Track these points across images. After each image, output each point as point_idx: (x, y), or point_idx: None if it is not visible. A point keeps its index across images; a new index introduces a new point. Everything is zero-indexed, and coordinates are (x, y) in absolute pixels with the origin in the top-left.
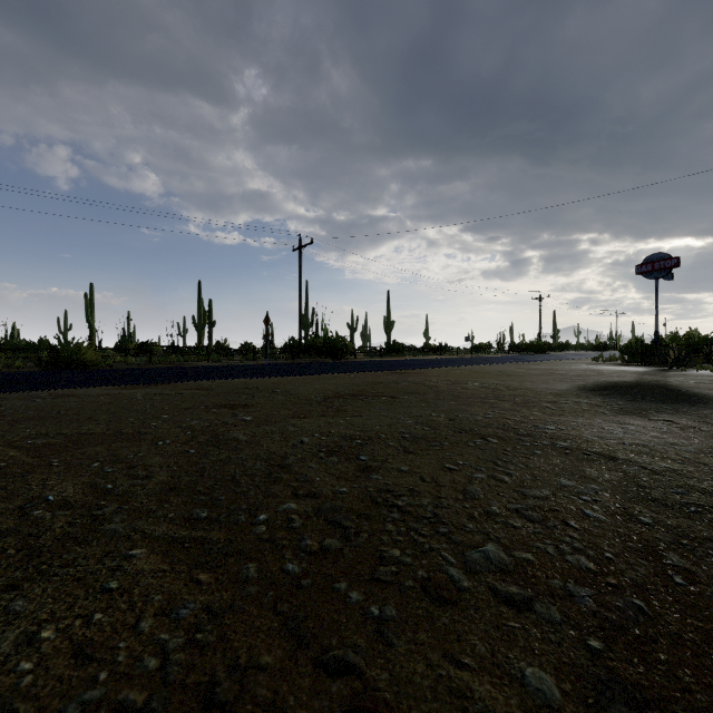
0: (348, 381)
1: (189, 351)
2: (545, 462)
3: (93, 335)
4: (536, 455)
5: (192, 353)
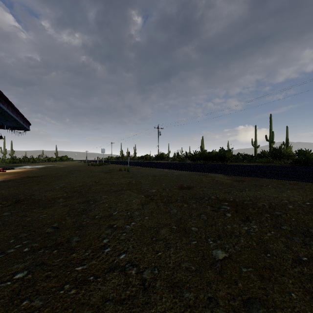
0: None
1: None
2: (2, 238)
3: None
4: (11, 239)
5: None
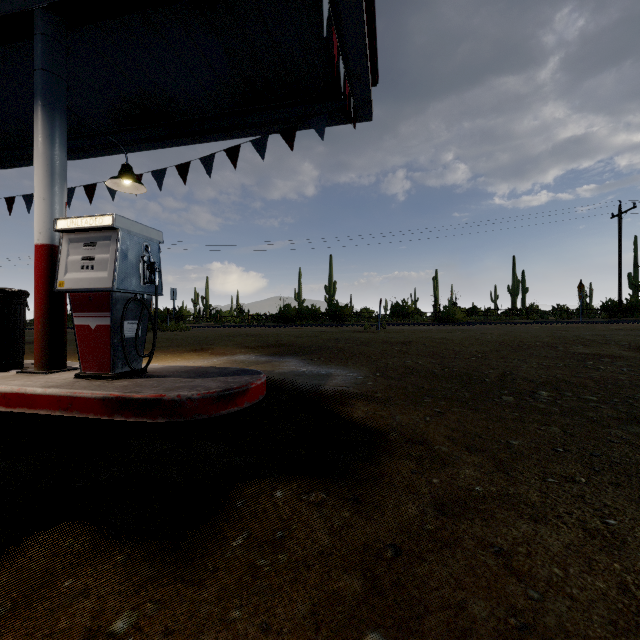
0: (638, 326)
1: (511, 313)
2: None
3: (437, 304)
4: None
5: (514, 314)
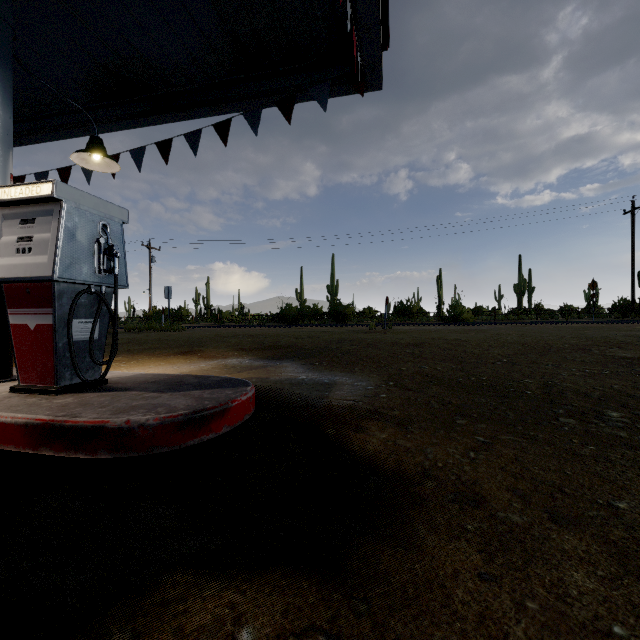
0: None
1: (518, 312)
2: None
3: (440, 304)
4: None
5: (523, 313)
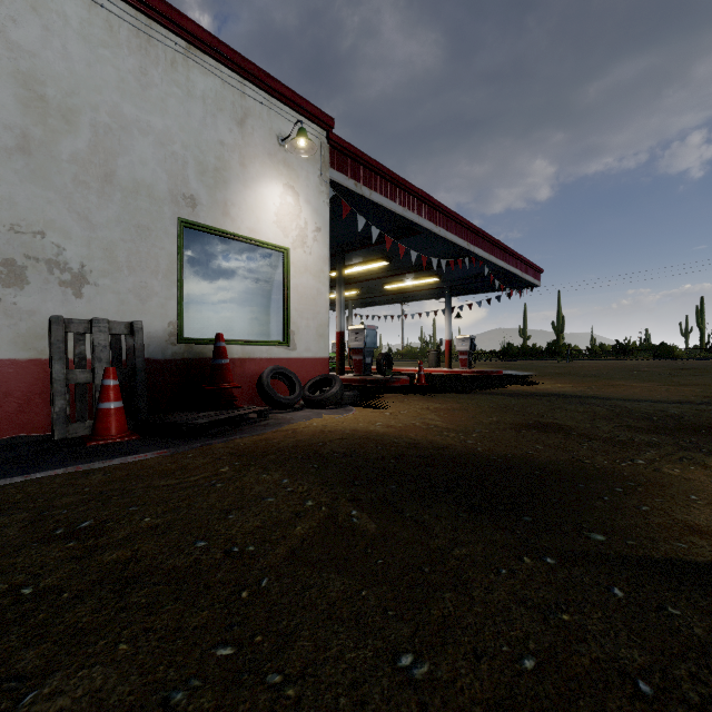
0: None
1: None
2: None
3: (702, 338)
4: None
5: None
